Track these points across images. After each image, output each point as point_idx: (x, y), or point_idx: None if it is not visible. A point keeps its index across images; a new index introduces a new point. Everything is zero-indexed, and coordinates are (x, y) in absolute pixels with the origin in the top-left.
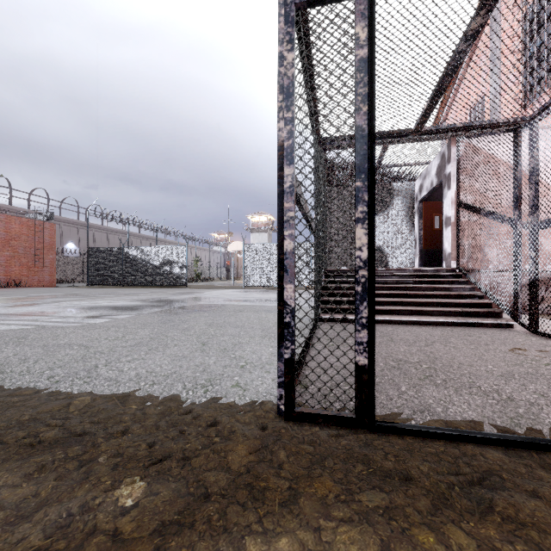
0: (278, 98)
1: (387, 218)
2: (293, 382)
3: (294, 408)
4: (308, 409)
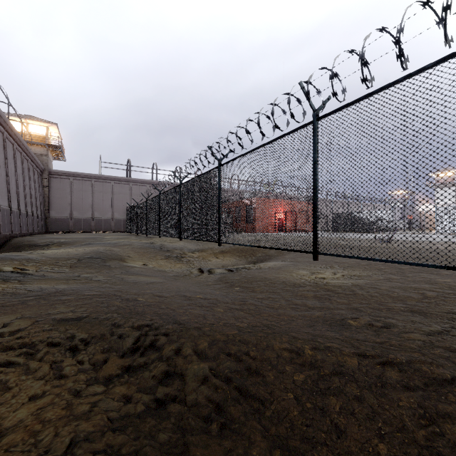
0: None
1: None
2: None
3: None
4: None
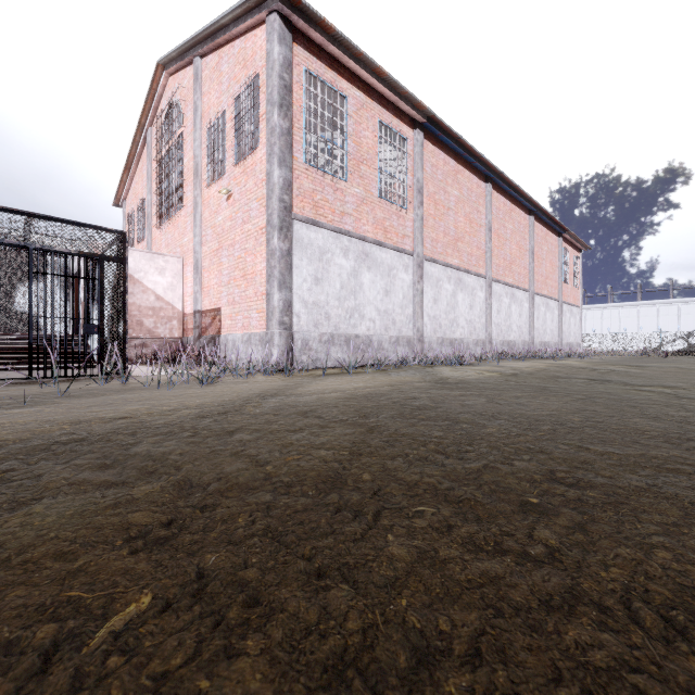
0: None
1: (41, 287)
2: None
3: None
4: None
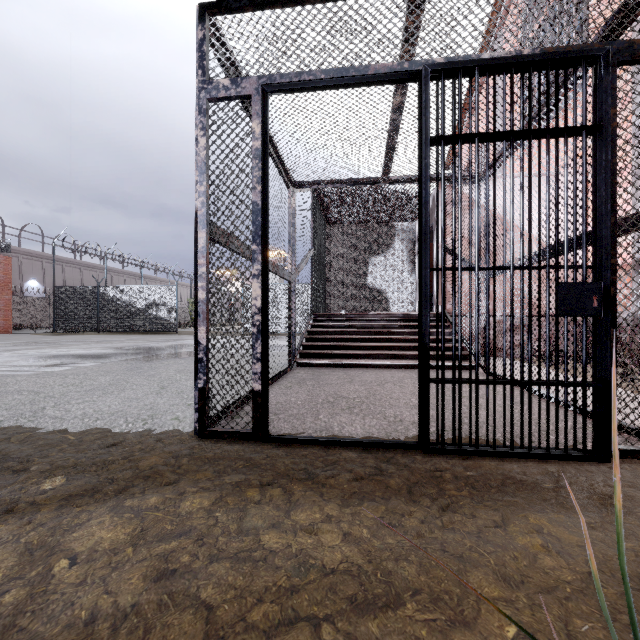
0: (196, 173)
1: (389, 259)
2: (205, 407)
3: (207, 428)
4: (219, 428)
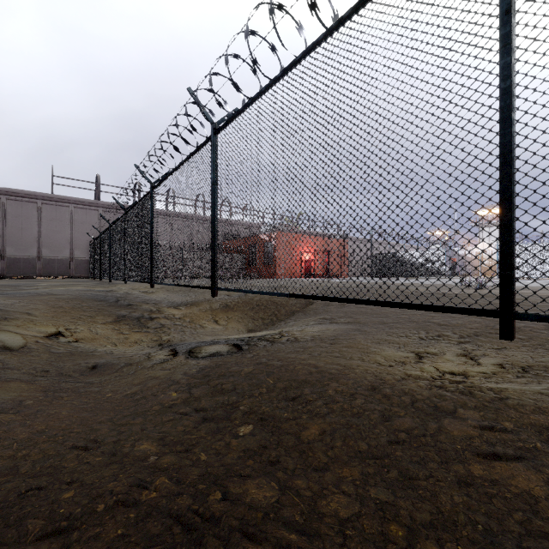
0: None
1: None
2: None
3: None
4: None
